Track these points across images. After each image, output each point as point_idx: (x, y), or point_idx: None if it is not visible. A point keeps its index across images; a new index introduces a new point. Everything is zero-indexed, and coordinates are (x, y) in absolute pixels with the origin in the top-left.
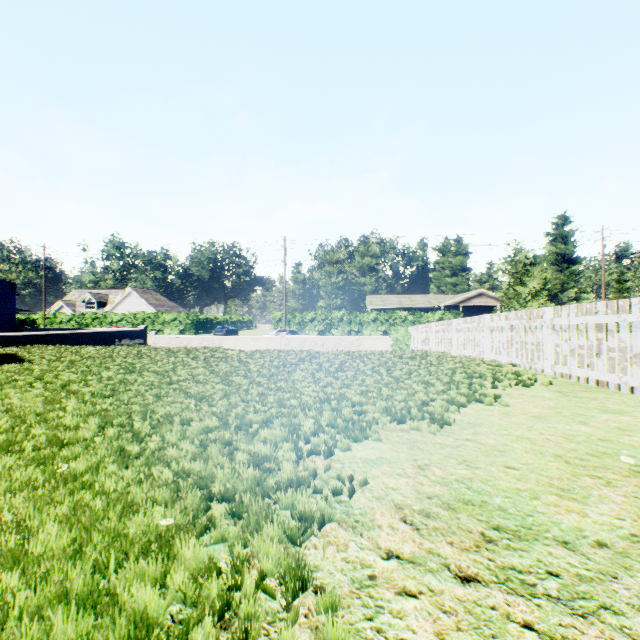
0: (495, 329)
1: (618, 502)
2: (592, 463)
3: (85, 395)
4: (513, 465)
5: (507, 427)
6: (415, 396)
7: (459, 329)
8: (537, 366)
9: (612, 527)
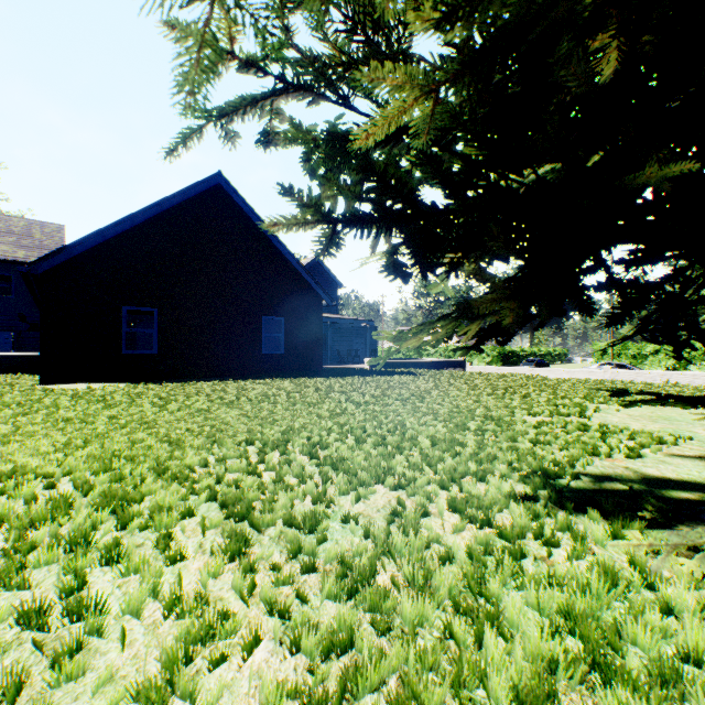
0: None
1: None
2: None
3: (482, 385)
4: None
5: None
6: None
7: None
8: None
9: None
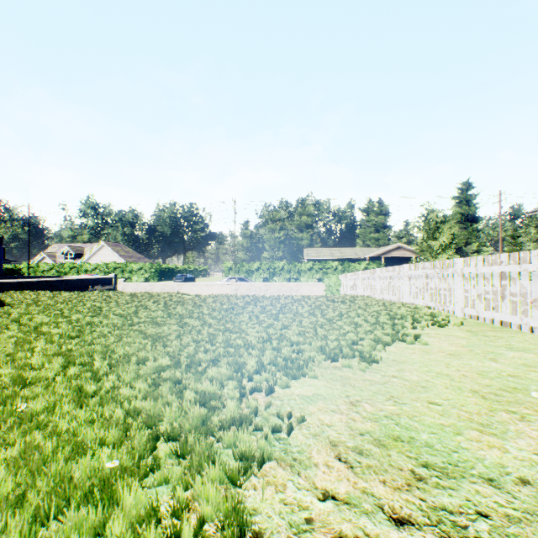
0: (413, 277)
1: (534, 437)
2: (506, 398)
3: (53, 336)
4: (436, 401)
5: (428, 364)
6: (346, 336)
7: (382, 277)
8: (449, 308)
9: (532, 463)
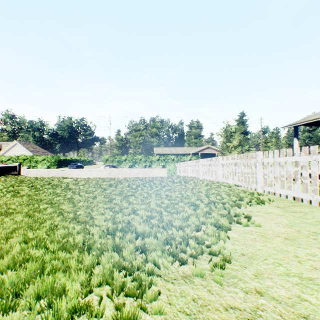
0: (225, 165)
1: None
2: None
3: None
4: None
5: (279, 259)
6: (189, 220)
7: (204, 164)
8: (252, 187)
9: None
